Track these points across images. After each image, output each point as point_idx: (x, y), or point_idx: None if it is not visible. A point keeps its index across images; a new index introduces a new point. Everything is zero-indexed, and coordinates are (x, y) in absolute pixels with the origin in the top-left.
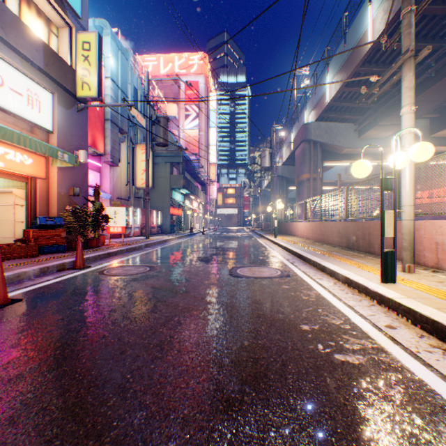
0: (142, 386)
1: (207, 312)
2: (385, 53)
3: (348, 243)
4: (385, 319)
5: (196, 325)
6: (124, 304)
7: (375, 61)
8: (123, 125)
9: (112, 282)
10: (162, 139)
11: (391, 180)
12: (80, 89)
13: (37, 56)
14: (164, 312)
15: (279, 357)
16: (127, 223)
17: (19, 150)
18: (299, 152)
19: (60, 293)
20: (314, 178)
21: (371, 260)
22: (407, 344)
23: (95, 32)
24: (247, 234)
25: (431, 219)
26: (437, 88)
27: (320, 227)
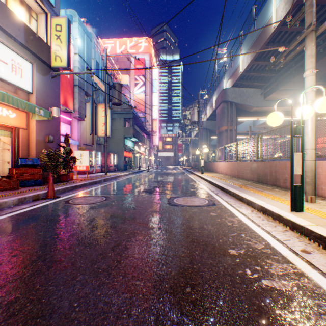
0: (87, 316)
1: (149, 237)
2: (285, 35)
3: (258, 178)
4: (300, 244)
5: (140, 249)
6: (81, 230)
7: (278, 41)
8: (88, 89)
9: (74, 210)
10: (117, 100)
11: (300, 128)
12: (54, 61)
13: (20, 34)
14: (113, 237)
15: (213, 283)
16: (91, 163)
17: (5, 107)
18: (219, 110)
19: (31, 219)
20: (231, 129)
21: (278, 192)
22: (324, 269)
23: (65, 17)
24: (180, 171)
25: (317, 160)
26: (324, 61)
27: (236, 166)
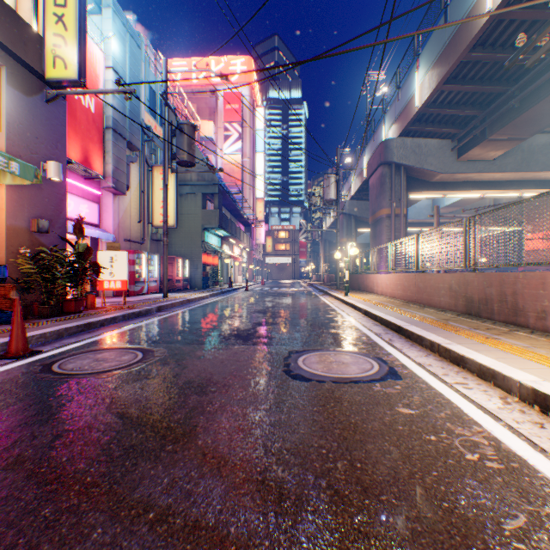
0: None
1: (223, 547)
2: (507, 29)
3: (469, 307)
4: None
5: None
6: (2, 497)
7: (492, 43)
8: (133, 137)
9: (45, 397)
10: (186, 156)
11: None
12: (51, 67)
13: None
14: (90, 548)
15: None
16: (139, 275)
17: None
18: (375, 179)
19: None
20: (397, 214)
21: (534, 342)
22: None
23: None
24: (305, 290)
25: (547, 269)
26: None
27: (415, 281)
